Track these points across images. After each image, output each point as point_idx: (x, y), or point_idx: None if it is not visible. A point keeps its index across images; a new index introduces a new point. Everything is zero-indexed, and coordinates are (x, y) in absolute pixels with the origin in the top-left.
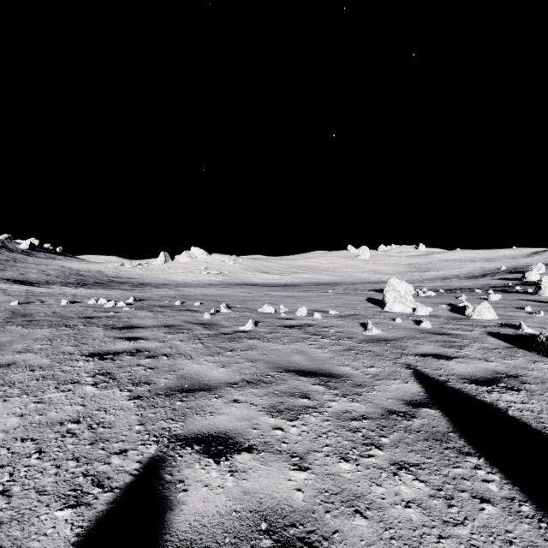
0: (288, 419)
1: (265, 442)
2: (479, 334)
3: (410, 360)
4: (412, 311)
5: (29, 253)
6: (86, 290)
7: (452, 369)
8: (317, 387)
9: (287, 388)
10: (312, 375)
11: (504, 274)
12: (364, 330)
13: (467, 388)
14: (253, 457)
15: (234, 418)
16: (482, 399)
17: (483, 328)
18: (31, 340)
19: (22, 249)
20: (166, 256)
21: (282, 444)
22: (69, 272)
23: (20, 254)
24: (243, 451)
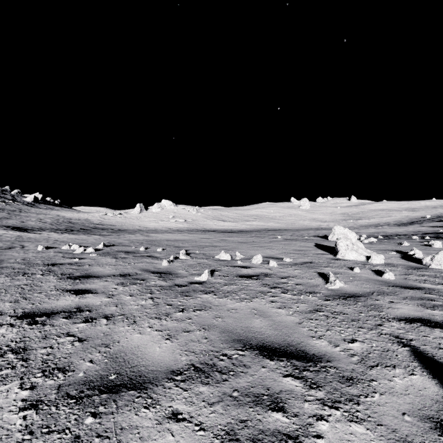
0: None
1: None
2: None
3: (396, 328)
4: (365, 259)
5: (33, 204)
6: (69, 236)
7: None
8: (291, 383)
9: (249, 384)
10: (281, 356)
11: (431, 222)
12: (324, 281)
13: None
14: None
15: None
16: None
17: None
18: None
19: (28, 202)
20: (141, 207)
21: None
22: (62, 220)
23: (25, 206)
24: None
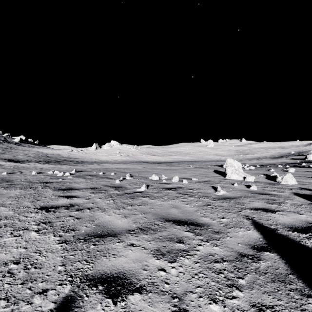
0: (169, 261)
1: (152, 282)
2: (288, 194)
3: (248, 212)
4: (243, 178)
5: (19, 144)
6: (49, 165)
7: (278, 220)
8: (188, 233)
9: (167, 234)
10: (184, 224)
11: (293, 156)
12: (215, 191)
13: (291, 235)
14: (142, 298)
15: (130, 260)
16: (305, 244)
17: (290, 190)
18: (6, 197)
19: (15, 142)
20: (97, 145)
21: (165, 285)
22: (41, 155)
23: (14, 145)
24: (135, 292)
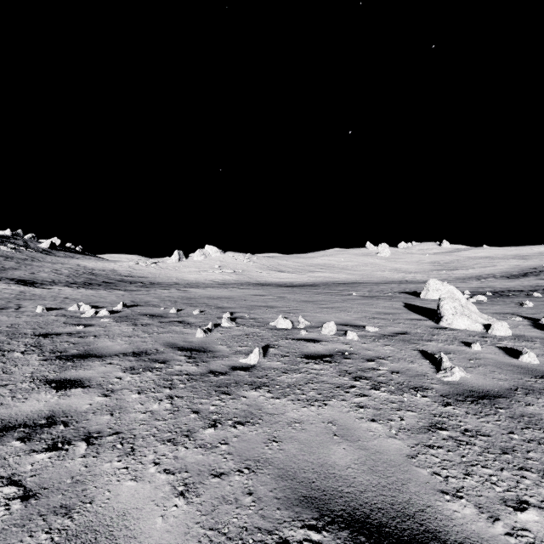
0: None
1: None
2: None
3: None
4: (483, 328)
5: (49, 252)
6: (86, 292)
7: None
8: None
9: None
10: None
11: None
12: (433, 367)
13: None
14: None
15: None
16: None
17: None
18: None
19: (43, 248)
20: (180, 254)
21: None
22: (83, 271)
23: (39, 253)
24: None
